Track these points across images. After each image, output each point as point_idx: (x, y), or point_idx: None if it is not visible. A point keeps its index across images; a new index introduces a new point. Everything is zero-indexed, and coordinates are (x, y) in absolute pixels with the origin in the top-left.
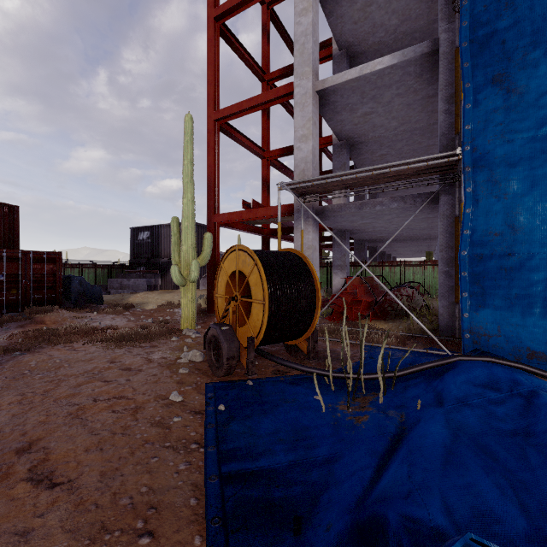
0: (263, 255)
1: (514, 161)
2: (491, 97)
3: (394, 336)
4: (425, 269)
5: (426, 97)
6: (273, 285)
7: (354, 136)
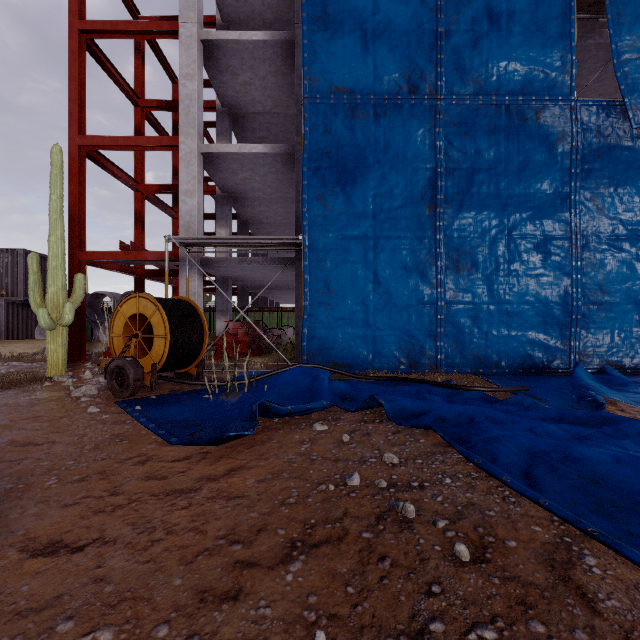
0: (163, 302)
1: (329, 250)
2: (318, 207)
3: (264, 364)
4: None
5: (292, 178)
6: (172, 324)
7: (236, 192)
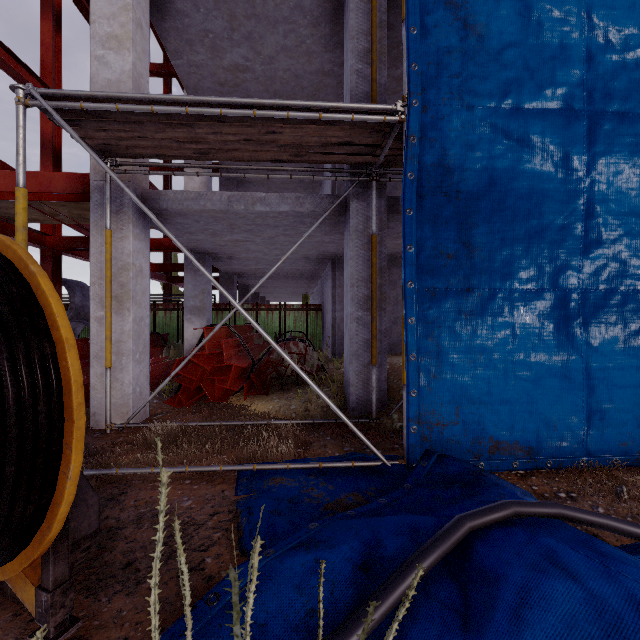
0: None
1: (474, 141)
2: (446, 26)
3: (290, 435)
4: (308, 315)
5: (321, 72)
6: None
7: None
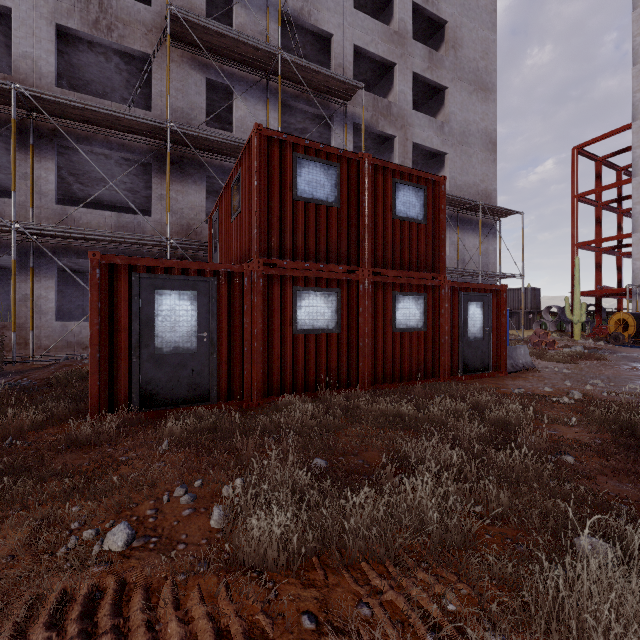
0: (632, 314)
1: None
2: None
3: None
4: None
5: None
6: (636, 322)
7: None
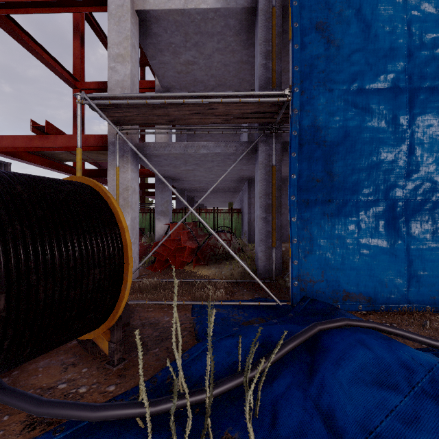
0: None
1: (334, 111)
2: (316, 42)
3: (222, 287)
4: (232, 216)
5: (240, 61)
6: (4, 245)
7: (176, 86)
